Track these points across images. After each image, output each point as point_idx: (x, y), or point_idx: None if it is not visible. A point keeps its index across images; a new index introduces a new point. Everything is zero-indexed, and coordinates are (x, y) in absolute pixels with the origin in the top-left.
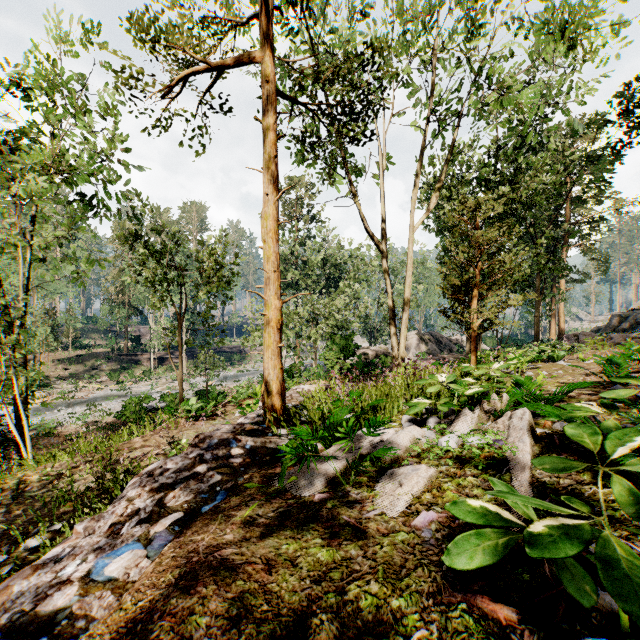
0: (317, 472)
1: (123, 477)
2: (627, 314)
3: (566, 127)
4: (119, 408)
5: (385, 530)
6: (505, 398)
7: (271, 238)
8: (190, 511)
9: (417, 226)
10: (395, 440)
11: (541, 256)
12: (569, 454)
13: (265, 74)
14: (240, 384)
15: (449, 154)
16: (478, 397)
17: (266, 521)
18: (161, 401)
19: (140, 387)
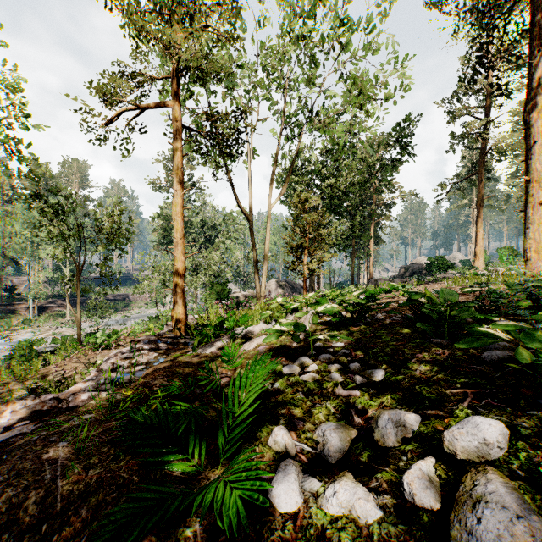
0: (213, 345)
1: (58, 385)
2: (409, 267)
3: (373, 139)
4: (1, 355)
5: (245, 353)
6: (309, 309)
7: (179, 218)
8: (148, 365)
9: (273, 205)
10: (252, 329)
11: (354, 228)
12: (326, 326)
13: (175, 115)
14: (127, 327)
15: (293, 158)
16: (297, 309)
17: (192, 360)
18: (48, 345)
19: (21, 335)
